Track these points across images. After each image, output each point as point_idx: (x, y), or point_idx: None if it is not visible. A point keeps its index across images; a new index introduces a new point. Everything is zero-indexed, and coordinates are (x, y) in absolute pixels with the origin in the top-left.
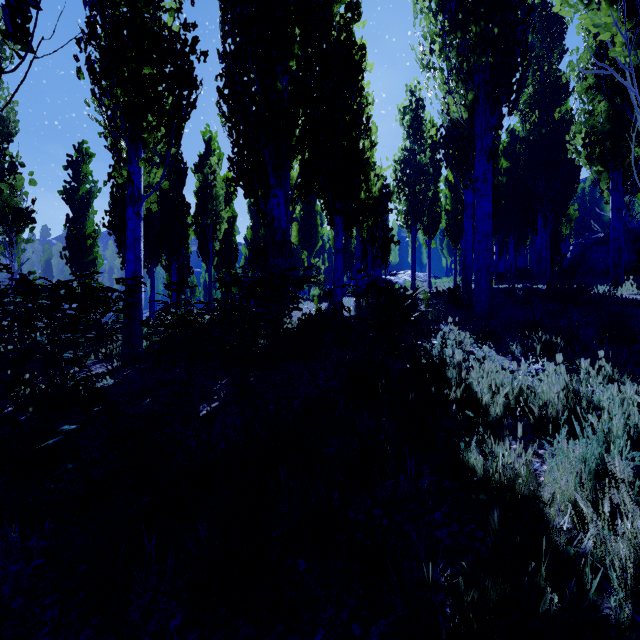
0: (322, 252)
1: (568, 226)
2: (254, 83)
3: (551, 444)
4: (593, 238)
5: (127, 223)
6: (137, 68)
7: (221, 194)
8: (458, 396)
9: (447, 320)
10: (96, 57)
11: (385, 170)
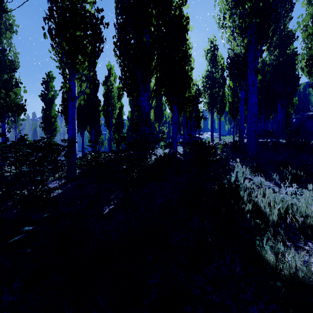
0: (165, 123)
1: (292, 109)
2: (132, 39)
3: (312, 242)
4: (305, 115)
5: (69, 110)
6: (73, 32)
7: (116, 95)
8: (250, 209)
9: (233, 159)
10: (53, 27)
11: (198, 81)
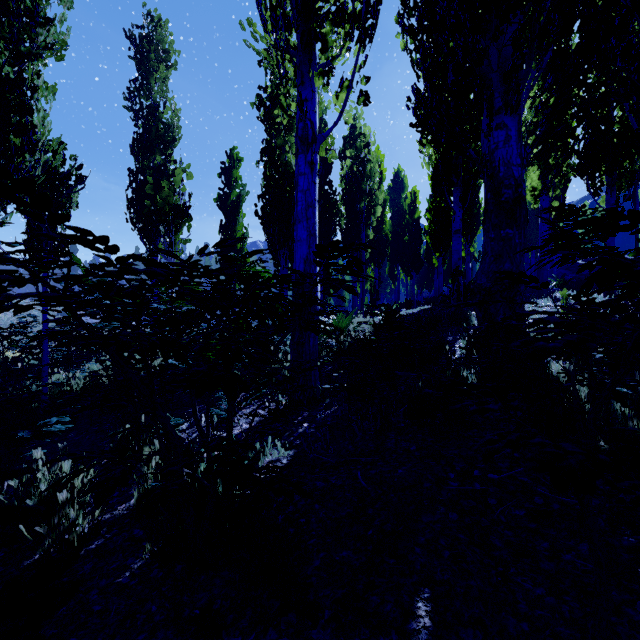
0: None
1: None
2: None
3: None
4: None
5: (296, 181)
6: None
7: (375, 170)
8: None
9: None
10: None
11: None
